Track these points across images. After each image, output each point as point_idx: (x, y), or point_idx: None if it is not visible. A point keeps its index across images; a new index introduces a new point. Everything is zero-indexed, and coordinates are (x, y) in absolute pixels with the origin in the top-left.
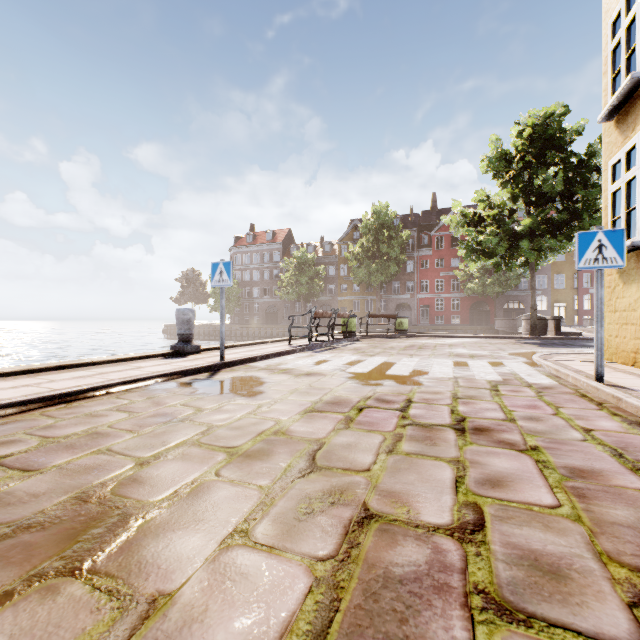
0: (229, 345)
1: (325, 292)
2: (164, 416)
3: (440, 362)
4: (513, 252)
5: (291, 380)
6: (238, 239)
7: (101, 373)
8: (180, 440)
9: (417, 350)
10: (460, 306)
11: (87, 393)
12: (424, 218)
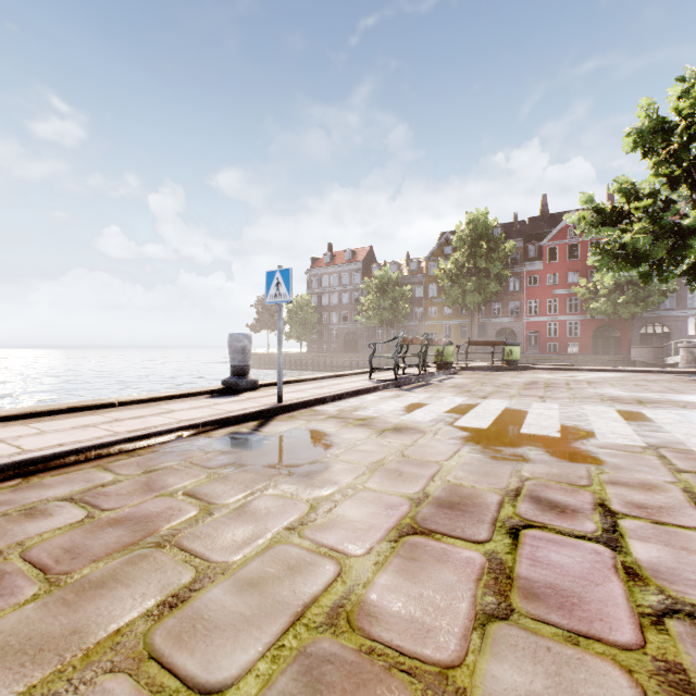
0: (295, 379)
1: (411, 316)
2: (138, 525)
3: (597, 412)
4: (675, 255)
5: (371, 441)
6: (315, 260)
7: (114, 420)
8: (111, 628)
9: (545, 389)
10: (580, 331)
11: (65, 458)
12: (531, 226)
